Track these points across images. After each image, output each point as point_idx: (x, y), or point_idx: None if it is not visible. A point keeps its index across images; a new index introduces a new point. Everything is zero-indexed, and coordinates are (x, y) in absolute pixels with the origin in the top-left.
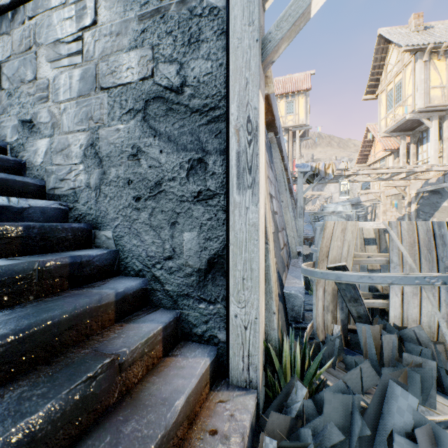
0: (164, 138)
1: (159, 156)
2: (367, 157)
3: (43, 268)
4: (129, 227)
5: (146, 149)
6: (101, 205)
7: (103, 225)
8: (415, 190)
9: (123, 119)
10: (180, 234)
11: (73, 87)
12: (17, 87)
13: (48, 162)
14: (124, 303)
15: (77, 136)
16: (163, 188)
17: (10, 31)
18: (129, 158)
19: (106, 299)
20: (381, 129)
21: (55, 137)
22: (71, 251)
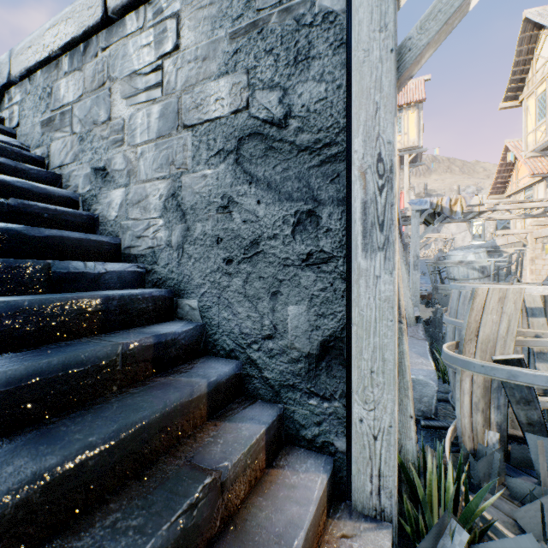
0: (263, 185)
1: (256, 208)
2: (505, 185)
3: (126, 352)
4: (218, 295)
5: (239, 199)
6: (184, 268)
7: (187, 292)
8: None
9: (211, 162)
10: (283, 307)
11: (152, 127)
12: (89, 130)
13: (123, 216)
14: (216, 394)
15: (156, 184)
16: (261, 248)
17: (82, 66)
18: (218, 211)
19: (197, 391)
20: (527, 147)
21: (131, 187)
22: (152, 326)
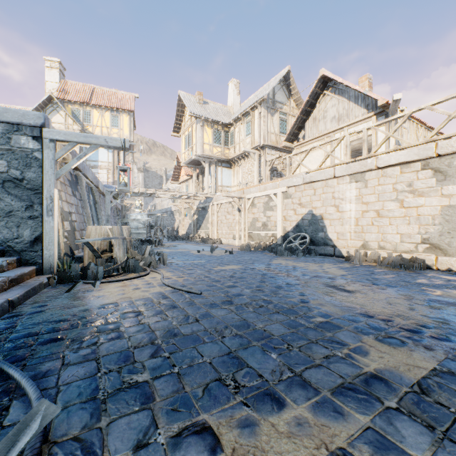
0: (14, 196)
1: (11, 202)
2: (179, 176)
3: None
4: None
5: (4, 199)
6: None
7: None
8: (196, 206)
9: None
10: (22, 230)
11: None
12: None
13: None
14: None
15: None
16: (13, 214)
17: None
18: None
19: None
20: (182, 160)
21: None
22: None
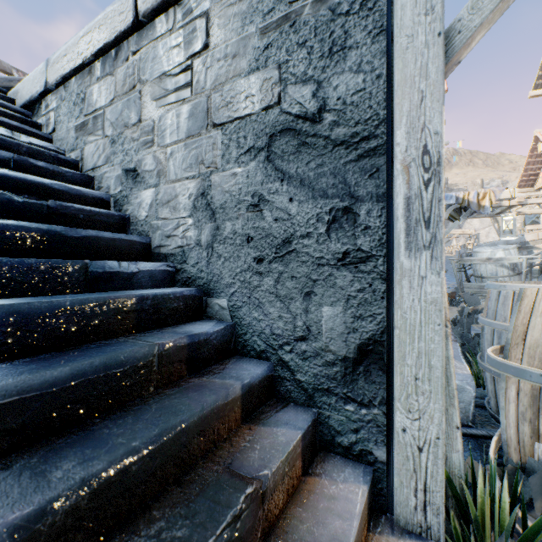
0: (295, 182)
1: (288, 206)
2: (535, 177)
3: (162, 352)
4: (248, 295)
5: (271, 197)
6: (213, 267)
7: (217, 291)
8: None
9: (241, 160)
10: (317, 308)
11: (181, 127)
12: (120, 133)
13: (153, 215)
14: (249, 397)
15: (185, 184)
16: (293, 247)
17: (113, 71)
18: (248, 209)
19: (232, 393)
20: None
21: (161, 187)
22: (184, 325)
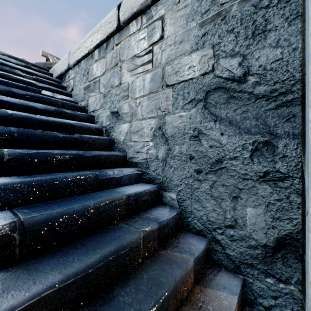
0: (225, 122)
1: (219, 138)
2: None
3: (145, 236)
4: (190, 193)
5: (207, 131)
6: (166, 173)
7: (169, 188)
8: None
9: (185, 108)
10: (242, 208)
11: (145, 87)
12: (109, 91)
13: (128, 139)
14: (197, 265)
15: (148, 121)
16: (224, 165)
17: (105, 55)
18: (190, 138)
19: (189, 266)
20: None
21: (133, 122)
22: (151, 210)
